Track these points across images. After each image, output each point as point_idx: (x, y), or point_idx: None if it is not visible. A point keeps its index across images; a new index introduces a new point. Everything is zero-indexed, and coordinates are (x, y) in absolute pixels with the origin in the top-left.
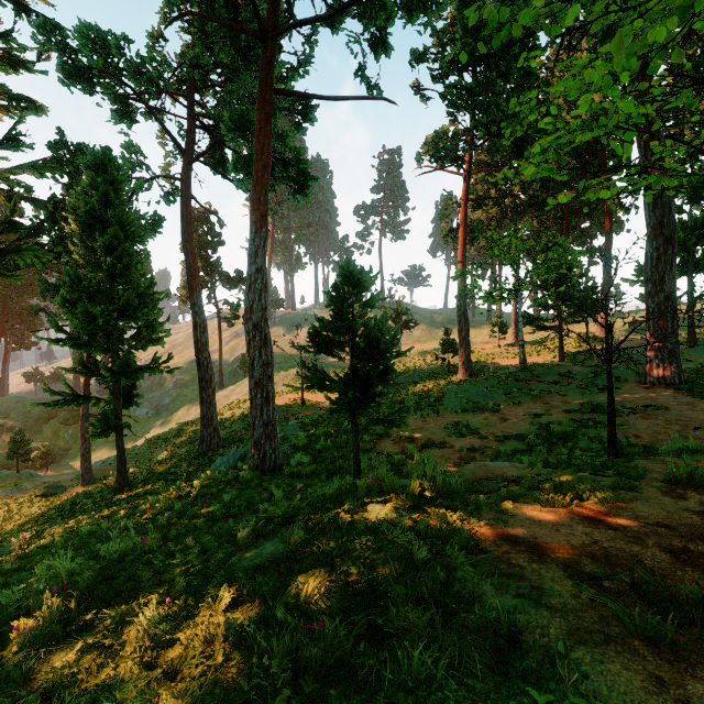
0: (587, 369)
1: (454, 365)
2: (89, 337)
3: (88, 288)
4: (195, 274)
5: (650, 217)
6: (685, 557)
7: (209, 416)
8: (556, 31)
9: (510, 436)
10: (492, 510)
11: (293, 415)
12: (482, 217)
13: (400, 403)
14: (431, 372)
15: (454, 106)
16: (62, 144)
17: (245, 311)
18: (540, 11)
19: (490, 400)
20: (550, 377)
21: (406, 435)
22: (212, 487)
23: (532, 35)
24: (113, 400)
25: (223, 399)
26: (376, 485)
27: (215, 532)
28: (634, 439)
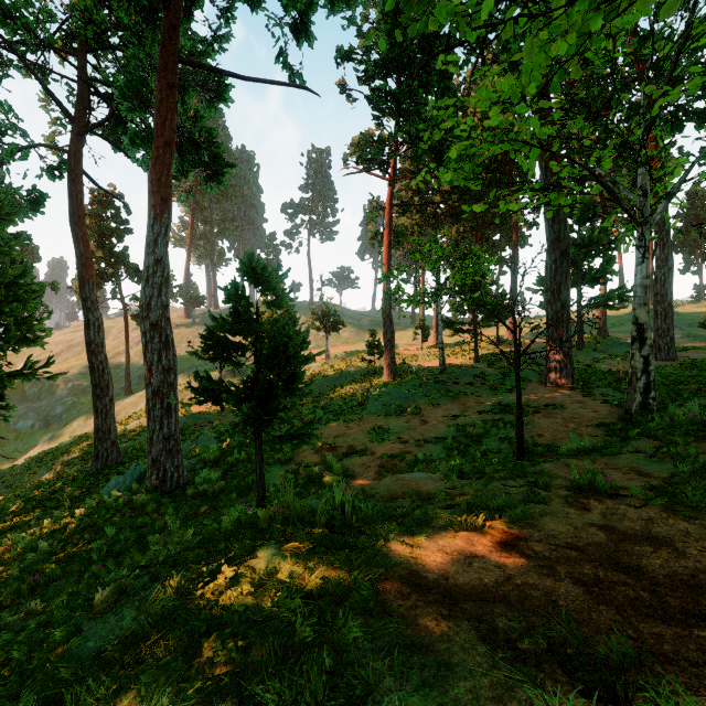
0: (498, 370)
1: (380, 367)
2: None
3: None
4: (87, 264)
5: (550, 232)
6: (598, 590)
7: (105, 428)
8: (470, 32)
9: (430, 439)
10: (402, 543)
11: (210, 422)
12: (406, 223)
13: (324, 407)
14: (358, 374)
15: (379, 110)
16: None
17: (141, 309)
18: (455, 7)
19: (411, 403)
20: (466, 379)
21: (328, 442)
22: (97, 517)
23: (451, 53)
24: None
25: (130, 407)
26: (279, 514)
27: (72, 590)
28: (538, 438)
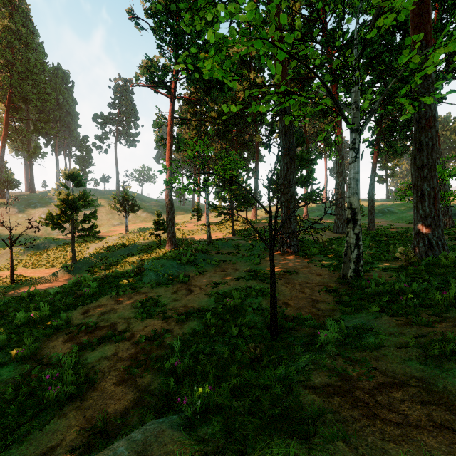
0: (248, 242)
1: (165, 239)
2: None
3: None
4: None
5: (283, 142)
6: None
7: None
8: None
9: (191, 313)
10: None
11: None
12: (186, 136)
13: (102, 279)
14: (147, 245)
15: (162, 39)
16: None
17: None
18: None
19: (182, 272)
20: (226, 249)
21: (89, 323)
22: None
23: None
24: None
25: None
26: None
27: None
28: (286, 309)
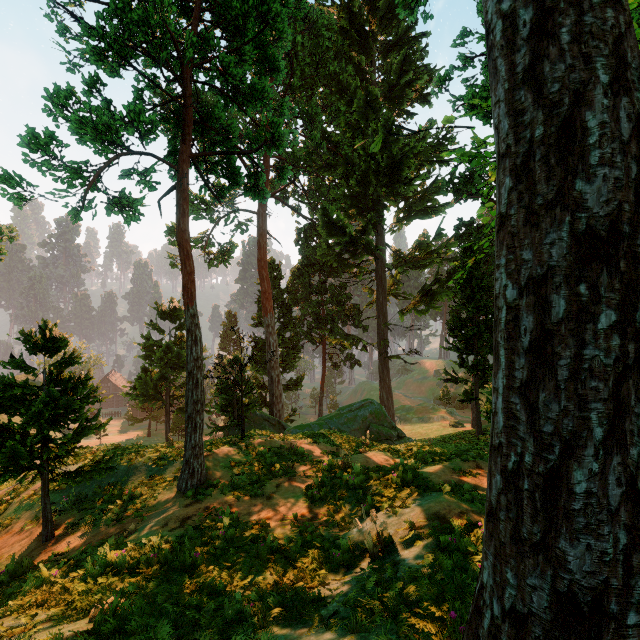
0: None
1: None
2: (464, 345)
3: (460, 322)
4: None
5: None
6: None
7: None
8: None
9: None
10: None
11: None
12: None
13: None
14: None
15: None
16: (459, 227)
17: None
18: None
19: None
20: None
21: None
22: None
23: None
24: (474, 383)
25: None
26: None
27: None
28: None
